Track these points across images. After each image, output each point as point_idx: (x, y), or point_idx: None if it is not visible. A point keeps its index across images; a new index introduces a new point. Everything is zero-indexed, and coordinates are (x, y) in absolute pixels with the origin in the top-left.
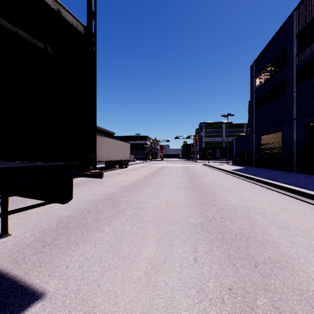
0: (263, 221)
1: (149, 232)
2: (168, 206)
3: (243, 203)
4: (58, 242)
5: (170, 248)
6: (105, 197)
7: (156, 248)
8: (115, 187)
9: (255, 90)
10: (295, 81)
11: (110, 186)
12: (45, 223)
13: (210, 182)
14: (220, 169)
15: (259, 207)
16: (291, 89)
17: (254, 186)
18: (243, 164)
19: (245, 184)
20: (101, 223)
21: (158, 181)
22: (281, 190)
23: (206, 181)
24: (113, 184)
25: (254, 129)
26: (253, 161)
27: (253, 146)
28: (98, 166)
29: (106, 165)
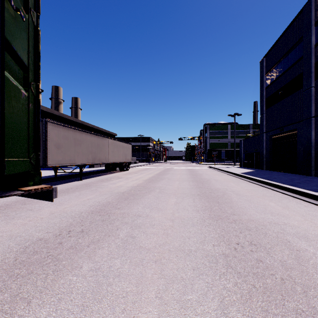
0: (312, 251)
1: (149, 273)
2: (174, 222)
3: (270, 219)
4: (0, 297)
5: (182, 314)
6: (96, 209)
7: (158, 316)
8: (111, 194)
9: (265, 86)
10: (313, 75)
11: (106, 193)
12: (1, 254)
13: (221, 187)
14: (228, 172)
15: (294, 224)
16: (309, 84)
17: (274, 193)
18: (251, 167)
19: (262, 191)
20: (80, 255)
21: (161, 186)
22: (310, 198)
23: (216, 186)
24: (109, 190)
25: (265, 129)
26: (264, 163)
27: (263, 148)
28: (97, 168)
29: (105, 168)
